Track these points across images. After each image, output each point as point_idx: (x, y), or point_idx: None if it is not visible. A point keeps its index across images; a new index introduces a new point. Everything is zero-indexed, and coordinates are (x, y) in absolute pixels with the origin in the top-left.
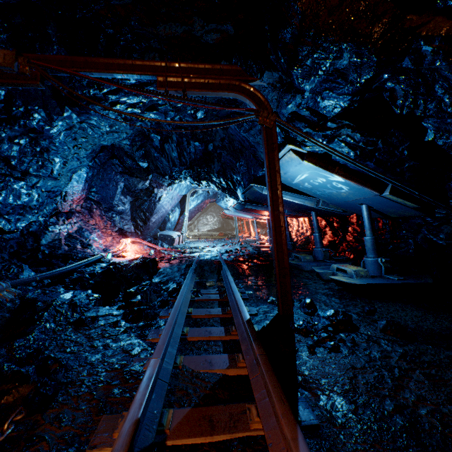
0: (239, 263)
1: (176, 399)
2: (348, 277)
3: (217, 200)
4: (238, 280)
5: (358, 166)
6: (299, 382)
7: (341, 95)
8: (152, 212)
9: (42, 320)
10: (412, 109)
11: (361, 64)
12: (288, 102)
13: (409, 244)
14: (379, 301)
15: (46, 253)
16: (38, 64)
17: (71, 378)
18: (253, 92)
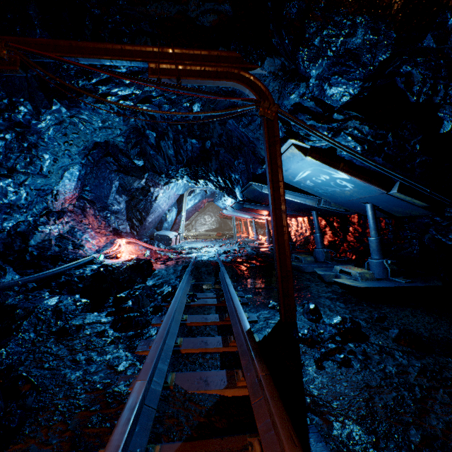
0: (238, 264)
1: (164, 430)
2: (353, 280)
3: (215, 200)
4: (236, 282)
5: (366, 161)
6: (308, 404)
7: (351, 81)
8: (149, 212)
9: (19, 330)
10: (430, 95)
11: (377, 42)
12: (291, 91)
13: (414, 245)
14: (387, 306)
15: (34, 254)
16: (17, 48)
17: (44, 403)
18: (253, 81)
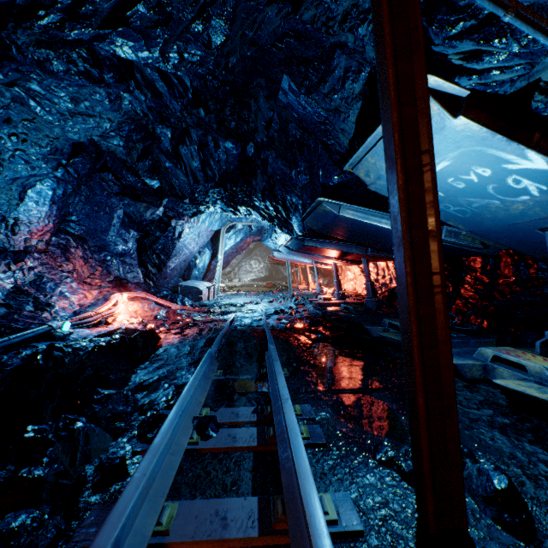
0: (296, 333)
1: None
2: (538, 385)
3: (263, 238)
4: (297, 376)
5: None
6: None
7: None
8: (170, 255)
9: None
10: None
11: None
12: None
13: None
14: None
15: None
16: None
17: None
18: None
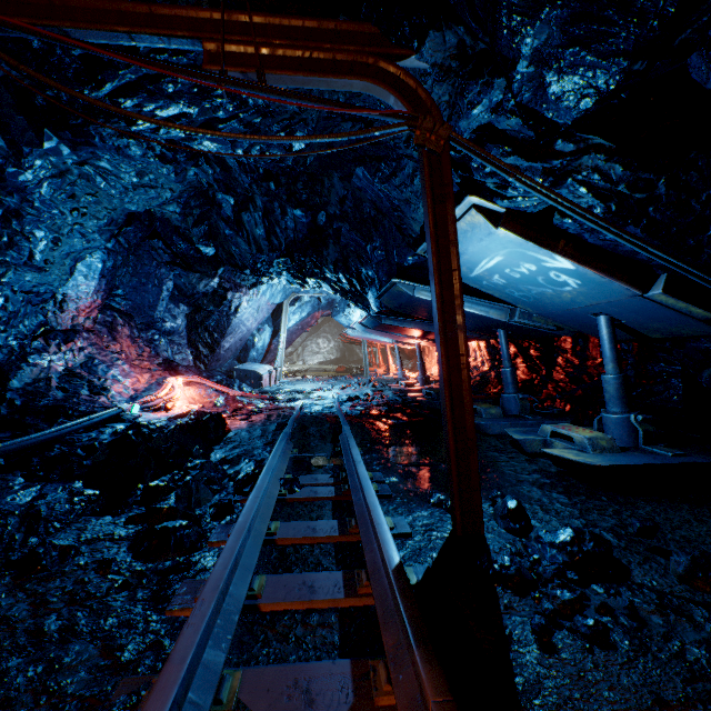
0: (372, 419)
1: None
2: (578, 451)
3: (335, 313)
4: (370, 453)
5: (614, 233)
6: None
7: (607, 58)
8: (225, 333)
9: None
10: None
11: None
12: (474, 100)
13: (672, 387)
14: (644, 500)
15: (16, 404)
16: None
17: None
18: (402, 81)
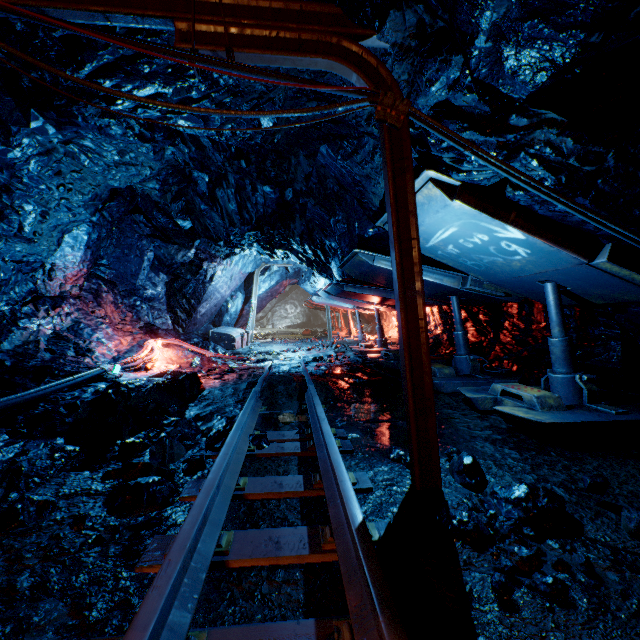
0: (335, 378)
1: None
2: (527, 409)
3: (301, 281)
4: (333, 410)
5: (564, 204)
6: None
7: (564, 30)
8: (201, 299)
9: None
10: None
11: None
12: (433, 77)
13: (612, 349)
14: (591, 456)
15: (6, 365)
16: None
17: None
18: (364, 59)
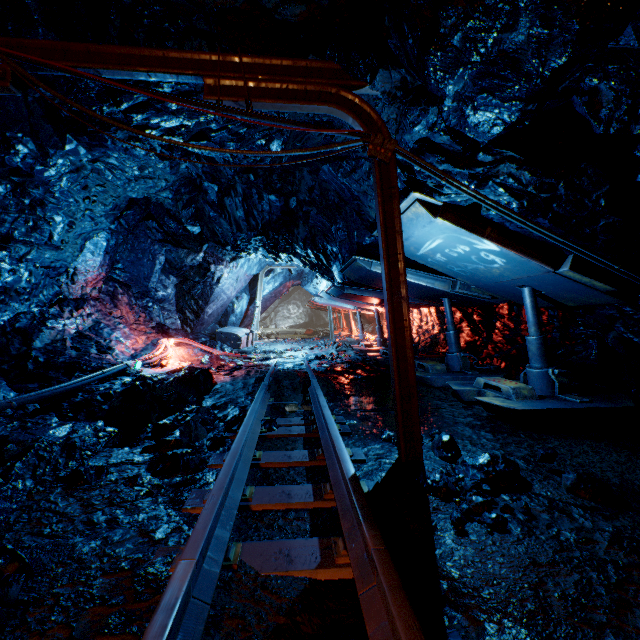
0: (336, 374)
1: (222, 639)
2: (504, 399)
3: (304, 283)
4: (334, 401)
5: (525, 224)
6: (445, 593)
7: (507, 101)
8: (208, 300)
9: (9, 475)
10: (626, 123)
11: (549, 39)
12: (415, 121)
13: (590, 347)
14: (555, 437)
15: (40, 361)
16: (7, 53)
17: (38, 592)
18: (359, 106)
